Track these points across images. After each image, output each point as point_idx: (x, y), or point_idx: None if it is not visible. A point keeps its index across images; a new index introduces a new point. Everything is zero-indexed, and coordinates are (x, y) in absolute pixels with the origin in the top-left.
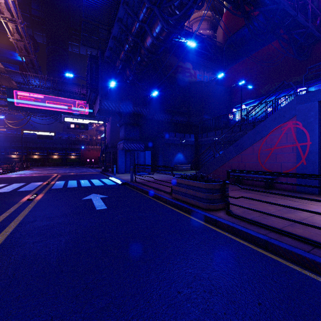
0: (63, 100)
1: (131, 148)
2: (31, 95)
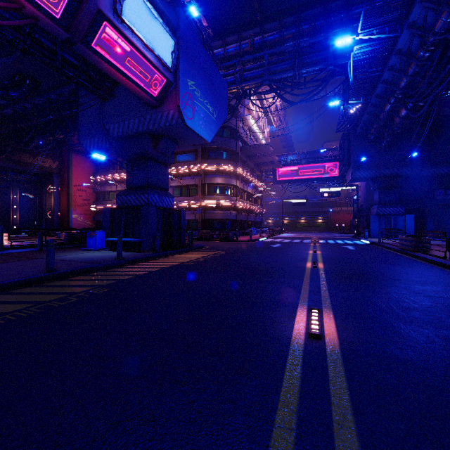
0: (313, 166)
1: (386, 212)
2: (288, 169)
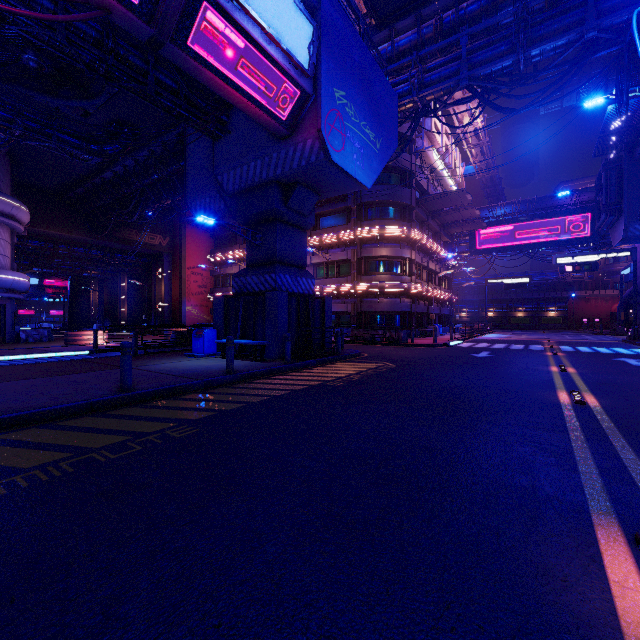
0: (542, 223)
1: None
2: (496, 230)
